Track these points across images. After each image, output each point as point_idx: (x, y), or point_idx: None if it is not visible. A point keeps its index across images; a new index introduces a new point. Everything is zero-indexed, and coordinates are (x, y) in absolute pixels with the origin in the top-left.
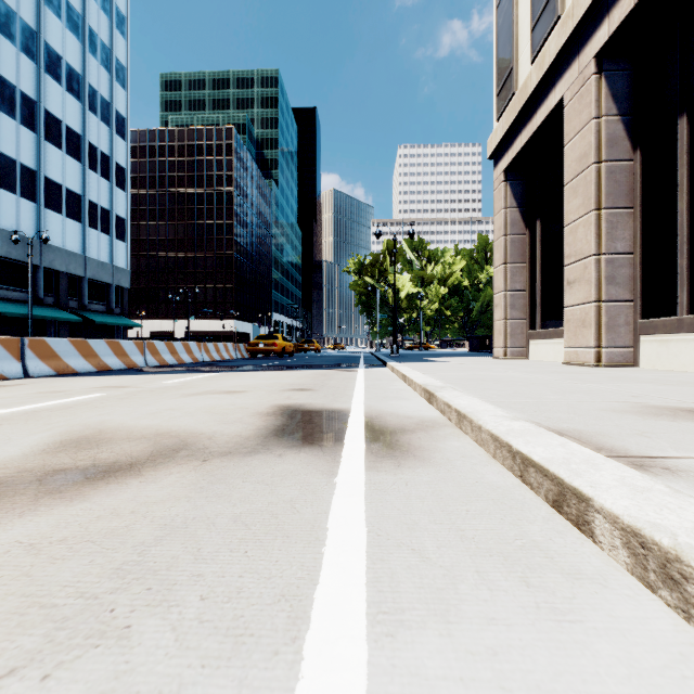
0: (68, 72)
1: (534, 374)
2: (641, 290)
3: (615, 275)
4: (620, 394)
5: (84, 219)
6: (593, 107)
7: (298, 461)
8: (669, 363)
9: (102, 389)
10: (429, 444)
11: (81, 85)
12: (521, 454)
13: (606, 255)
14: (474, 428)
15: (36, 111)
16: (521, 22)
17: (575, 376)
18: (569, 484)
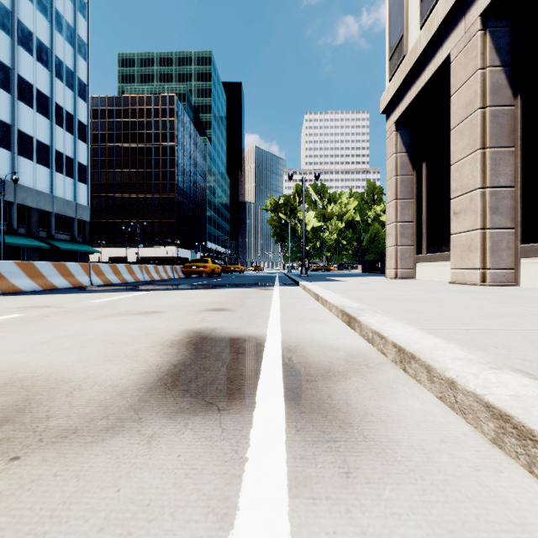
0: (38, 45)
1: (436, 293)
2: (521, 218)
3: (498, 206)
4: None
5: (51, 165)
6: (479, 59)
7: (174, 458)
8: None
9: (22, 310)
10: (377, 404)
11: (49, 56)
12: None
13: (490, 188)
14: (436, 380)
15: (11, 76)
16: None
17: (476, 296)
18: None
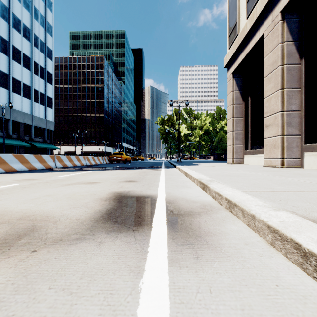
0: (24, 27)
1: (254, 172)
2: (304, 129)
3: (291, 122)
4: (316, 185)
5: (31, 98)
6: (280, 37)
7: (112, 251)
8: None
9: (20, 181)
10: (214, 228)
11: (30, 34)
12: None
13: (286, 111)
14: (246, 215)
15: (8, 45)
16: None
17: (277, 173)
18: None
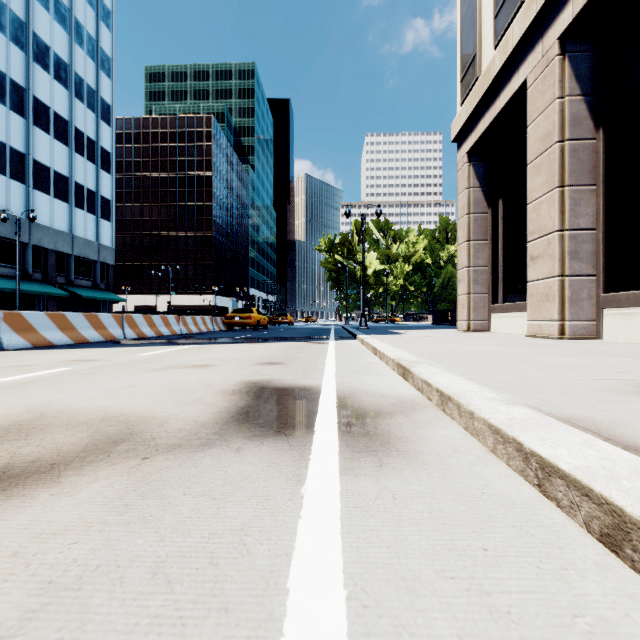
0: (56, 61)
1: (503, 347)
2: (603, 264)
3: (578, 251)
4: (604, 369)
5: (71, 200)
6: (557, 88)
7: (258, 459)
8: (633, 336)
9: (69, 363)
10: (413, 432)
11: (69, 73)
12: (538, 458)
13: (570, 231)
14: (463, 414)
15: (25, 97)
16: (484, 10)
17: (545, 349)
18: (637, 518)
